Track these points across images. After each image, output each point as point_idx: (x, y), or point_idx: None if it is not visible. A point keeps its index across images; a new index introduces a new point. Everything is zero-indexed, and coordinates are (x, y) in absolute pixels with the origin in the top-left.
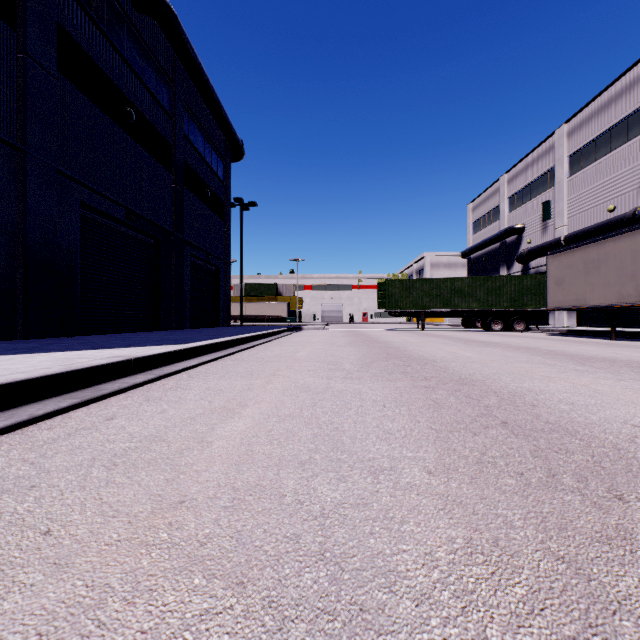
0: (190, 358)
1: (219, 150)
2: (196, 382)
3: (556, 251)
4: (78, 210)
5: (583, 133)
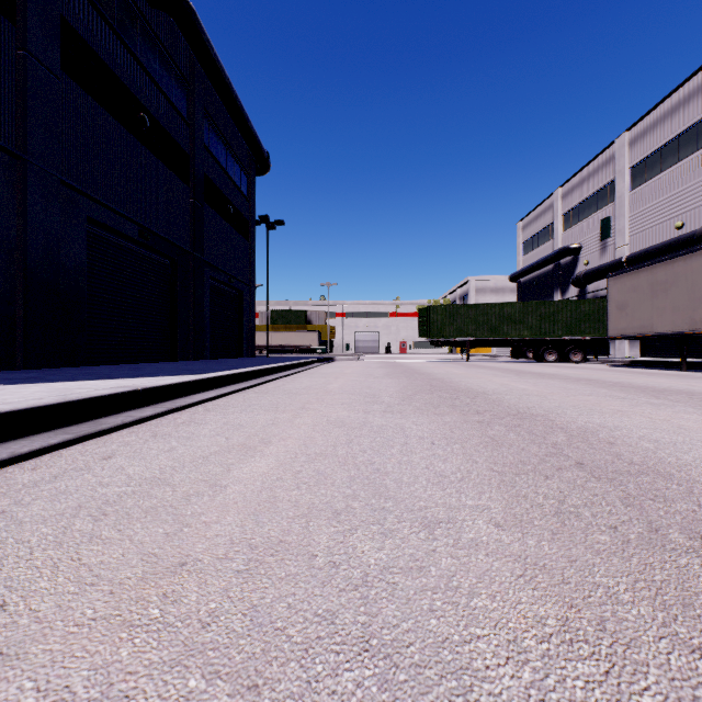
0: (208, 390)
1: (242, 162)
2: (213, 416)
3: (618, 272)
4: (85, 226)
5: (647, 142)
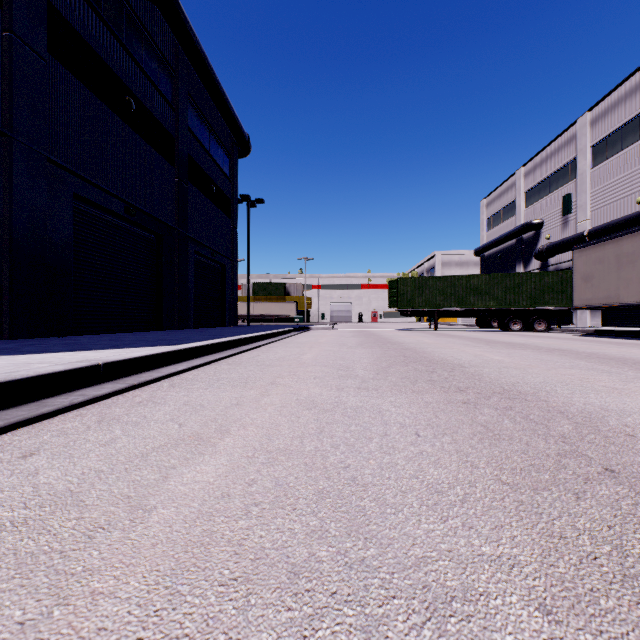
0: (180, 361)
1: (225, 145)
2: (175, 393)
3: (584, 245)
4: (72, 202)
5: (608, 121)
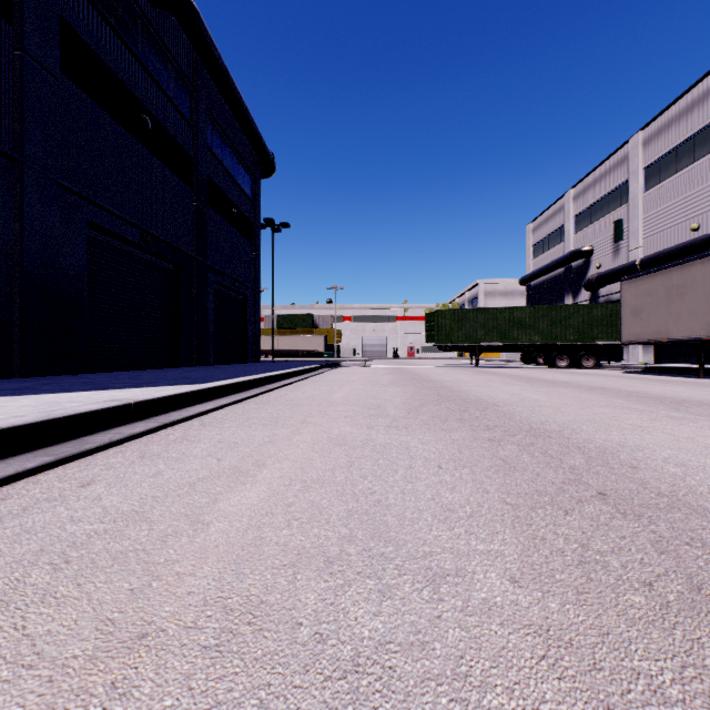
0: (206, 401)
1: (247, 165)
2: (208, 432)
3: (632, 276)
4: (85, 230)
5: (662, 141)
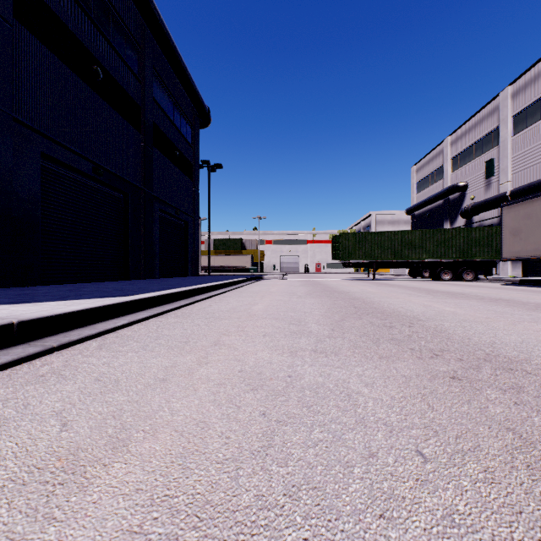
0: (125, 314)
1: (188, 116)
2: (96, 360)
3: (512, 202)
4: (39, 161)
5: (528, 93)
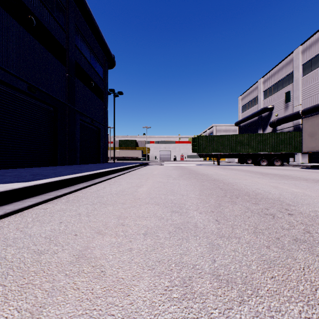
0: (13, 201)
1: (100, 60)
2: None
3: (310, 115)
4: None
5: (312, 50)
